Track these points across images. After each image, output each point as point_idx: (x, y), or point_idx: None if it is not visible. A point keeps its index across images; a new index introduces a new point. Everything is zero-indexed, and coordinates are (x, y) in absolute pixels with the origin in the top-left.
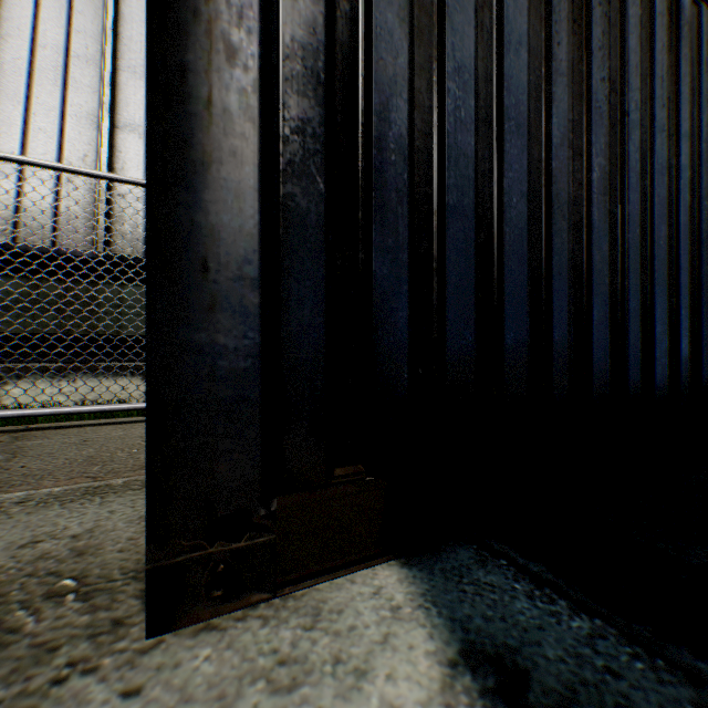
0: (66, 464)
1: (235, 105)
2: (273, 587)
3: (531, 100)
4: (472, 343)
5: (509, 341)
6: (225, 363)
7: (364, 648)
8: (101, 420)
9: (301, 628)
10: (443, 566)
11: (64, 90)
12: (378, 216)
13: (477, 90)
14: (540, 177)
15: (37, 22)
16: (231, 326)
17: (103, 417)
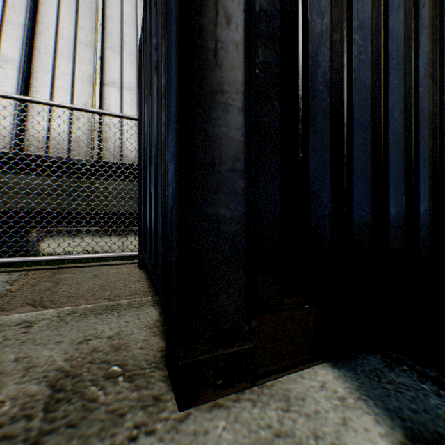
0: (89, 289)
1: (230, 53)
2: (253, 379)
3: (404, 46)
4: (369, 214)
5: (391, 212)
6: (224, 227)
7: (332, 428)
8: (100, 263)
9: (281, 410)
10: (362, 369)
11: (74, 63)
12: (311, 127)
13: (370, 40)
14: (410, 99)
15: (58, 23)
16: (228, 203)
17: (100, 261)
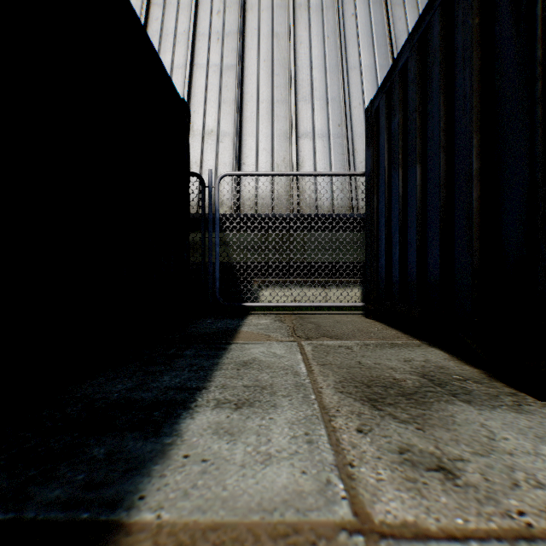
0: (351, 331)
1: None
2: None
3: None
4: None
5: None
6: None
7: None
8: (322, 312)
9: None
10: None
11: (272, 123)
12: None
13: None
14: None
15: (258, 89)
16: None
17: (318, 310)
